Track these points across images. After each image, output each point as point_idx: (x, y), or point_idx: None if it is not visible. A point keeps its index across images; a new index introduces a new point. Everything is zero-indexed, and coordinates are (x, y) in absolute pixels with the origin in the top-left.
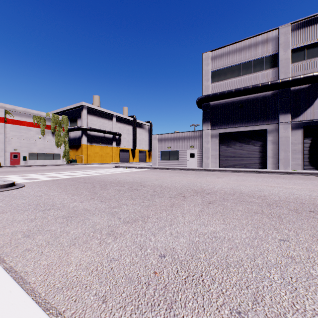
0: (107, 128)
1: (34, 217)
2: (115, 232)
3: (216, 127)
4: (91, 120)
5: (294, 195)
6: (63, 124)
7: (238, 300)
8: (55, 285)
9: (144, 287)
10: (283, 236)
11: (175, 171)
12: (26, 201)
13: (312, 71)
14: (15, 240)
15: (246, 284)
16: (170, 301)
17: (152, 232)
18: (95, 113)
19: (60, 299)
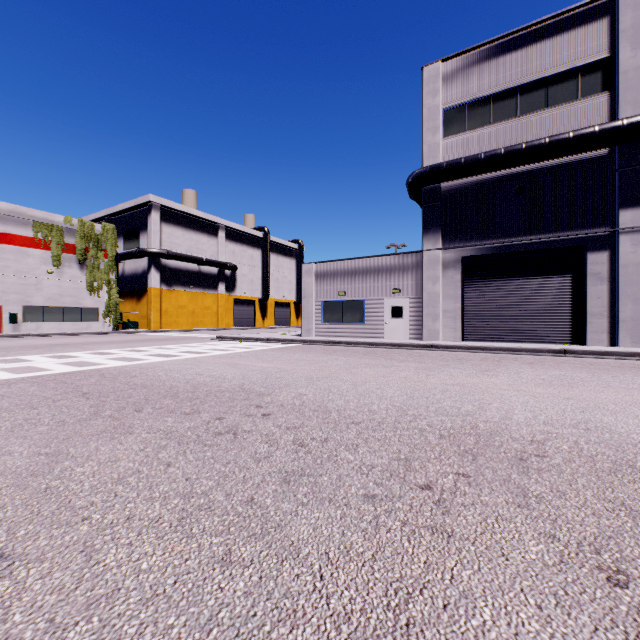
0: (205, 253)
1: None
2: None
3: (457, 244)
4: (170, 235)
5: None
6: (105, 244)
7: None
8: None
9: None
10: None
11: (358, 350)
12: None
13: None
14: None
15: None
16: None
17: None
18: (179, 219)
19: None
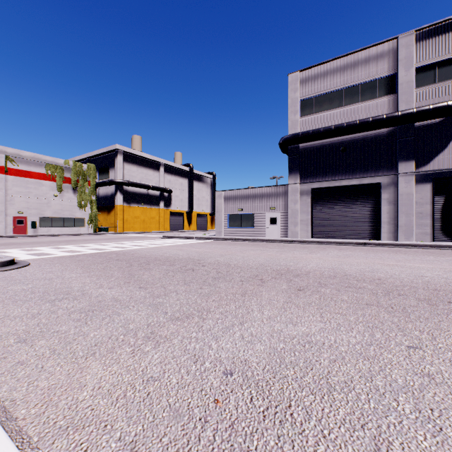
0: (151, 182)
1: (37, 312)
2: (157, 334)
3: (308, 181)
4: (129, 170)
5: (423, 278)
6: (89, 177)
7: (349, 449)
8: (57, 423)
9: (199, 427)
10: (413, 341)
11: (249, 243)
12: (29, 288)
13: (446, 100)
14: (3, 348)
15: (360, 422)
16: (240, 451)
17: (214, 334)
18: (135, 160)
19: (62, 447)
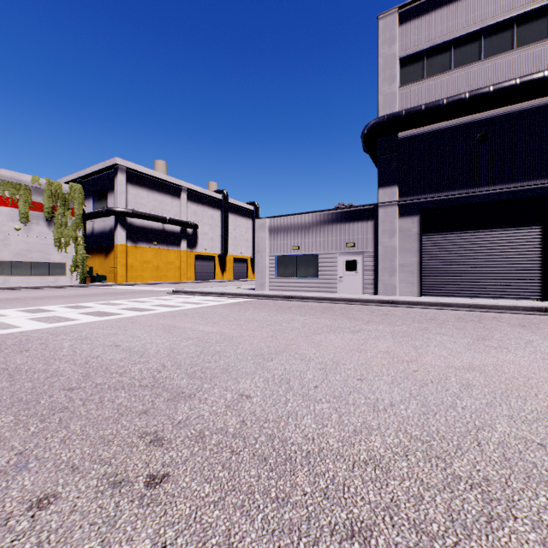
0: (168, 213)
1: None
2: None
3: (415, 196)
4: (136, 196)
5: None
6: (72, 202)
7: None
8: None
9: None
10: None
11: (314, 307)
12: None
13: None
14: None
15: None
16: None
17: None
18: (144, 181)
19: None
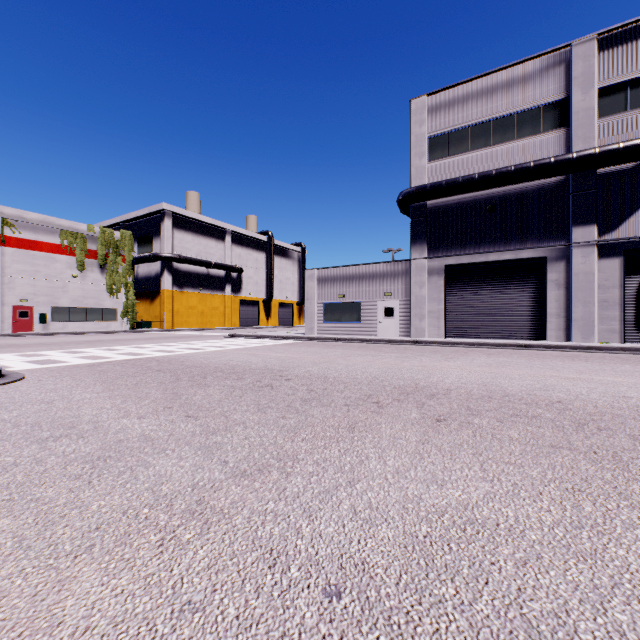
0: (213, 257)
1: (12, 461)
2: (208, 505)
3: (440, 254)
4: (181, 240)
5: (627, 400)
6: (123, 249)
7: None
8: None
9: None
10: None
11: (354, 345)
12: (12, 417)
13: None
14: None
15: None
16: None
17: (305, 505)
18: (190, 225)
19: None
